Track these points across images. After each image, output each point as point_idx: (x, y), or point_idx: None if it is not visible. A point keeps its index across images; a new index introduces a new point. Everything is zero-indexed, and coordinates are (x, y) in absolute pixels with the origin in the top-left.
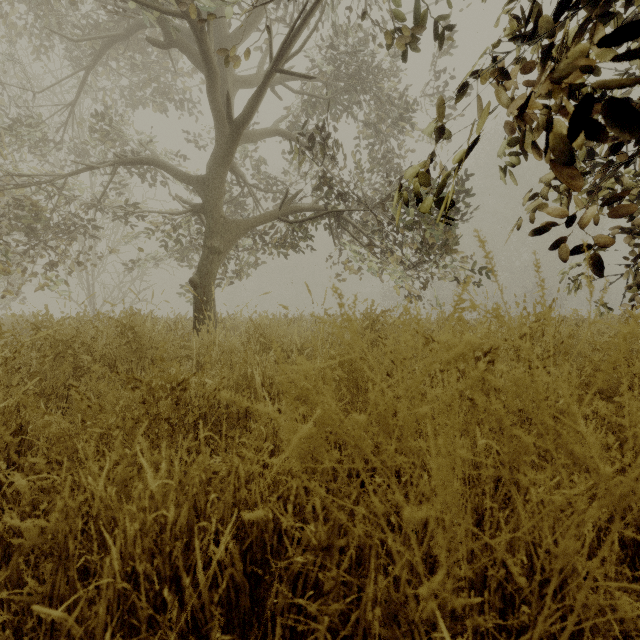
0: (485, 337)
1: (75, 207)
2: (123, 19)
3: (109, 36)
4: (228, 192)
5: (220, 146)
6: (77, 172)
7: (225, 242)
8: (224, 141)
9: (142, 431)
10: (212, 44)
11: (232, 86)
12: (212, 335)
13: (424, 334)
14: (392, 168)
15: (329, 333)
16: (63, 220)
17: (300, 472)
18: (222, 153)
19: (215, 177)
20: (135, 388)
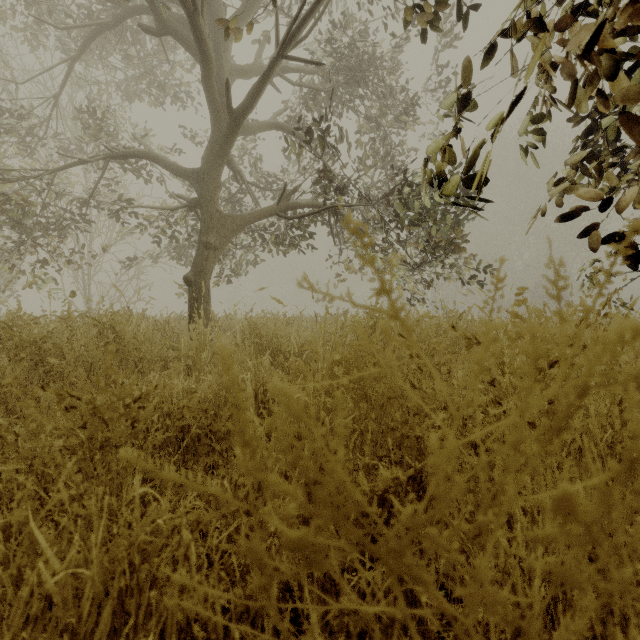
0: (549, 338)
1: (66, 202)
2: (116, 7)
3: (101, 24)
4: (226, 188)
5: (216, 137)
6: (67, 165)
7: (221, 238)
8: (220, 132)
9: (66, 473)
10: (206, 27)
11: (229, 75)
12: (202, 335)
13: (463, 334)
14: (394, 164)
15: (330, 333)
16: (54, 216)
17: (285, 623)
18: (218, 144)
19: (210, 169)
20: (70, 407)
